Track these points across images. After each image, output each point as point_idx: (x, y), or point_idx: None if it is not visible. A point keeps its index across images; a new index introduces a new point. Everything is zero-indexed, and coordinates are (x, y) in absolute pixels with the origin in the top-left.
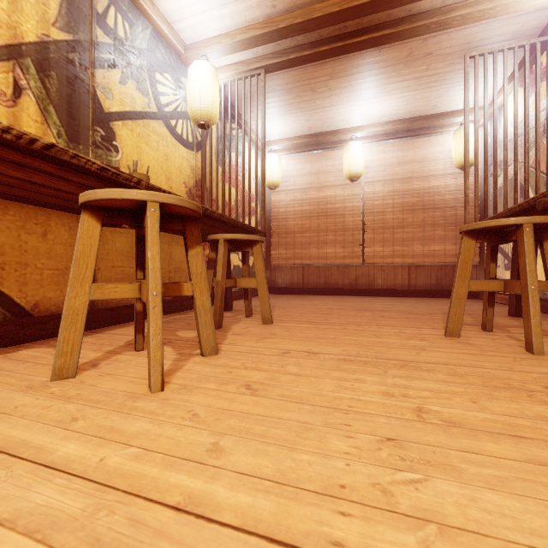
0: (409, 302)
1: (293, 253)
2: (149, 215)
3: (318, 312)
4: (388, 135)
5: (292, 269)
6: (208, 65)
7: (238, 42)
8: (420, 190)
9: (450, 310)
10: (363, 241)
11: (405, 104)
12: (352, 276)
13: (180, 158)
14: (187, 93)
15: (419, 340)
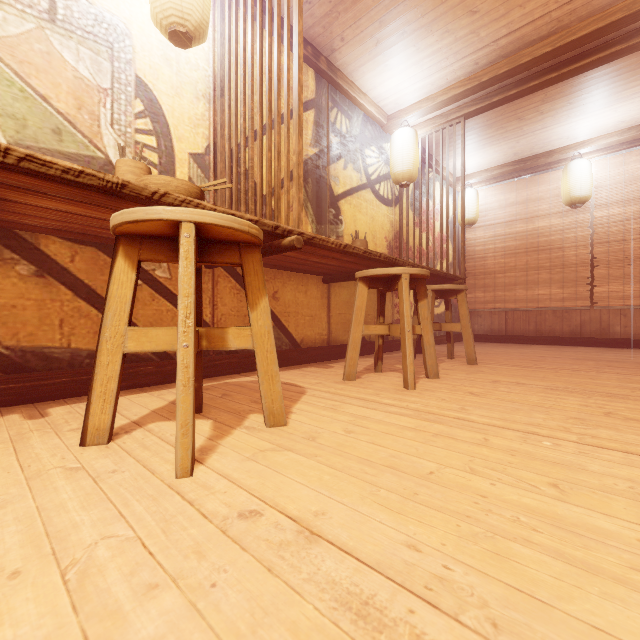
0: None
1: (493, 295)
2: (403, 282)
3: (525, 359)
4: (631, 142)
5: (491, 314)
6: (409, 131)
7: (438, 103)
8: None
9: None
10: (591, 278)
11: None
12: (575, 322)
13: (382, 217)
14: (390, 160)
15: None
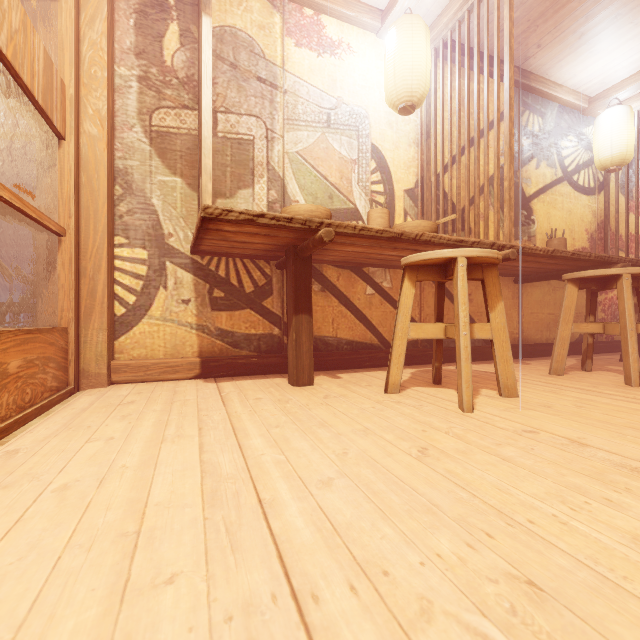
0: None
1: None
2: (623, 282)
3: None
4: None
5: None
6: (621, 109)
7: None
8: None
9: None
10: None
11: None
12: None
13: (581, 208)
14: (594, 146)
15: None
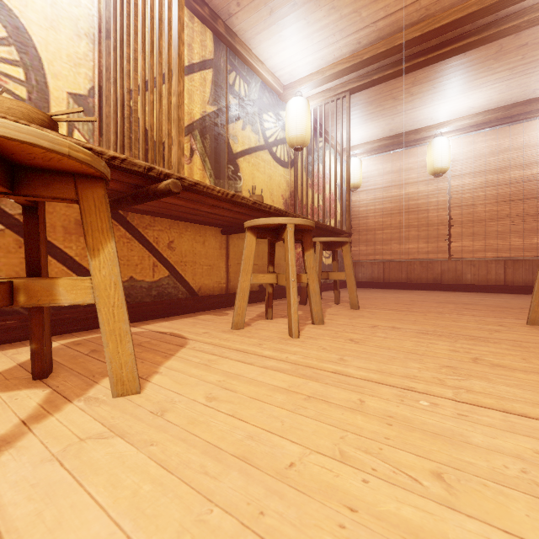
0: (502, 298)
1: (373, 249)
2: (288, 232)
3: (399, 303)
4: (478, 126)
5: (372, 264)
6: (302, 100)
7: (327, 76)
8: (519, 179)
9: (532, 301)
10: (449, 235)
11: (498, 93)
12: (436, 271)
13: (279, 177)
14: (286, 125)
15: (497, 326)
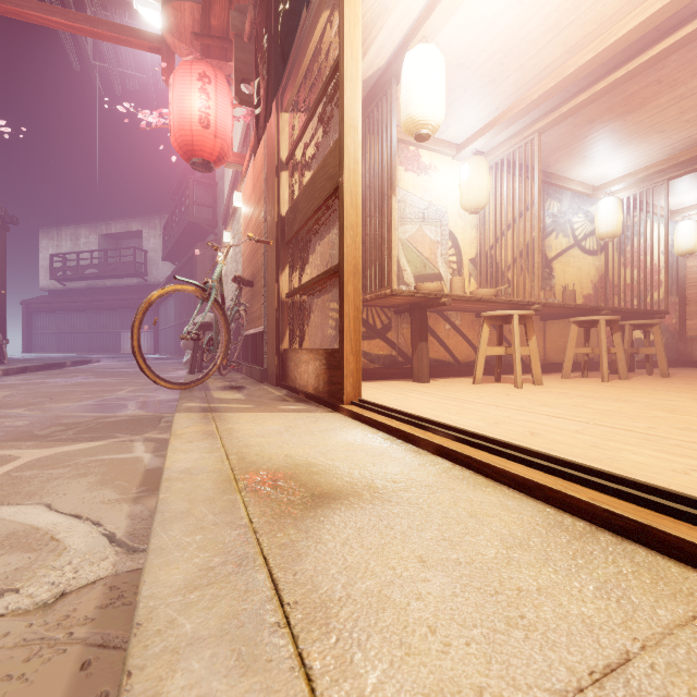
0: None
1: None
2: (601, 324)
3: None
4: None
5: None
6: (613, 200)
7: (640, 177)
8: None
9: None
10: None
11: None
12: None
13: (587, 265)
14: (595, 223)
15: None
